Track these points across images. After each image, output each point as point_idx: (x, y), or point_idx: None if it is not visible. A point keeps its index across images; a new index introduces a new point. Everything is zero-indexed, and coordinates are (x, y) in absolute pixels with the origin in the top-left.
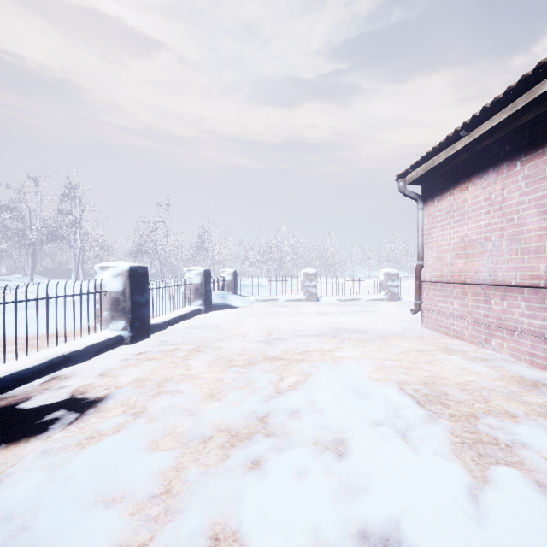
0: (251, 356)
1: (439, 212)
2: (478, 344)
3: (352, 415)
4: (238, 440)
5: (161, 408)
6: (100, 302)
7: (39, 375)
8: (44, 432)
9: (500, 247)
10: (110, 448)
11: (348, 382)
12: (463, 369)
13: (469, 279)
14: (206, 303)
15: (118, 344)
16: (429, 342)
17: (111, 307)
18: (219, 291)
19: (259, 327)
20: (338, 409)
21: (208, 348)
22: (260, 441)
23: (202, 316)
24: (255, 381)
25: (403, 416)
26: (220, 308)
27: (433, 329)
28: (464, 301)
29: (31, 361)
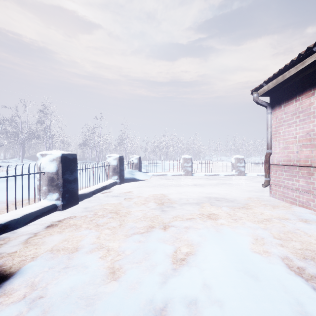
0: (149, 224)
1: (286, 114)
2: None
3: (258, 315)
4: None
5: (60, 293)
6: (39, 180)
7: None
8: None
9: None
10: None
11: (235, 257)
12: None
13: (315, 163)
14: (120, 178)
15: (52, 211)
16: (283, 210)
17: (48, 183)
18: (129, 170)
19: (155, 196)
20: (238, 303)
21: (118, 214)
22: None
23: (118, 187)
24: (152, 254)
25: None
26: (130, 181)
27: (280, 199)
28: (310, 180)
29: None
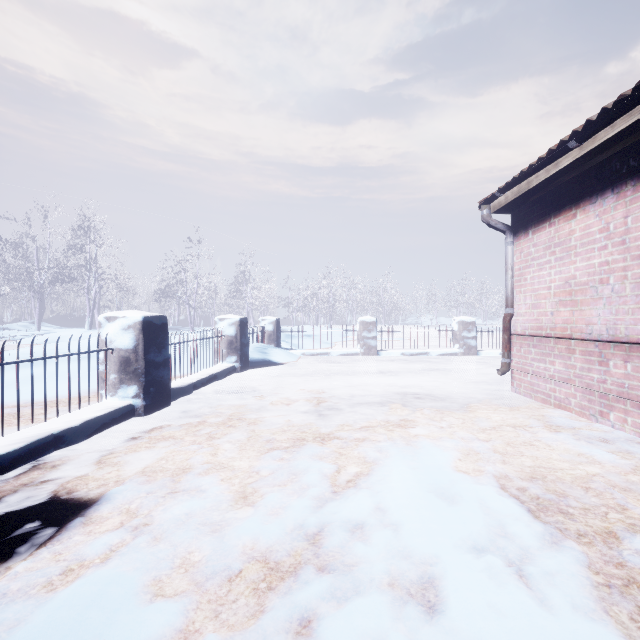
0: (297, 434)
1: (535, 247)
2: (589, 418)
3: (441, 535)
4: (279, 578)
5: (172, 520)
6: (105, 362)
7: (18, 463)
8: (4, 561)
9: (622, 292)
10: (90, 595)
11: (428, 476)
12: (579, 455)
13: (578, 333)
14: (242, 360)
15: (128, 416)
16: (525, 413)
17: (120, 368)
18: (258, 344)
19: (307, 392)
20: (419, 524)
21: (243, 421)
22: (310, 581)
23: (237, 376)
24: (302, 474)
25: (513, 536)
26: (260, 366)
27: (527, 395)
28: (570, 361)
29: (7, 445)
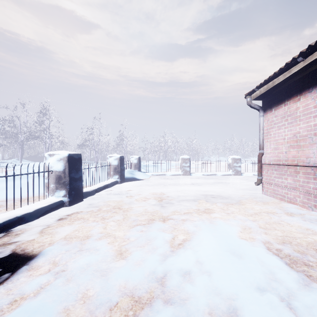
0: (150, 217)
1: (276, 117)
2: (308, 208)
3: (237, 280)
4: (141, 308)
5: (78, 268)
6: (48, 178)
7: None
8: None
9: None
10: None
11: (224, 242)
12: (307, 230)
13: (301, 162)
14: (121, 177)
15: (60, 207)
16: (272, 206)
17: (56, 181)
18: (129, 169)
19: (155, 194)
20: (223, 272)
21: (121, 209)
22: (160, 311)
23: (119, 185)
24: (153, 240)
25: (280, 280)
26: (130, 180)
27: (271, 196)
28: (296, 177)
29: None
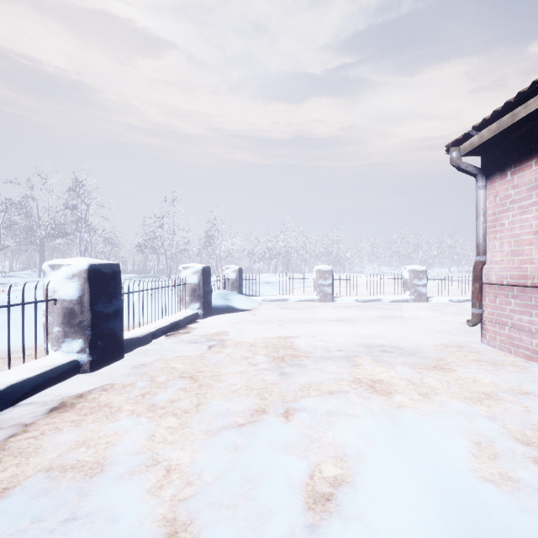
0: (256, 403)
1: (516, 188)
2: None
3: None
4: None
5: None
6: (45, 314)
7: None
8: None
9: None
10: None
11: (444, 496)
12: None
13: None
14: (204, 307)
15: (71, 374)
16: (515, 374)
17: (63, 320)
18: (221, 291)
19: (267, 342)
20: None
21: (195, 381)
22: None
23: (200, 323)
24: (261, 482)
25: None
26: (222, 312)
27: (504, 349)
28: None
29: None
